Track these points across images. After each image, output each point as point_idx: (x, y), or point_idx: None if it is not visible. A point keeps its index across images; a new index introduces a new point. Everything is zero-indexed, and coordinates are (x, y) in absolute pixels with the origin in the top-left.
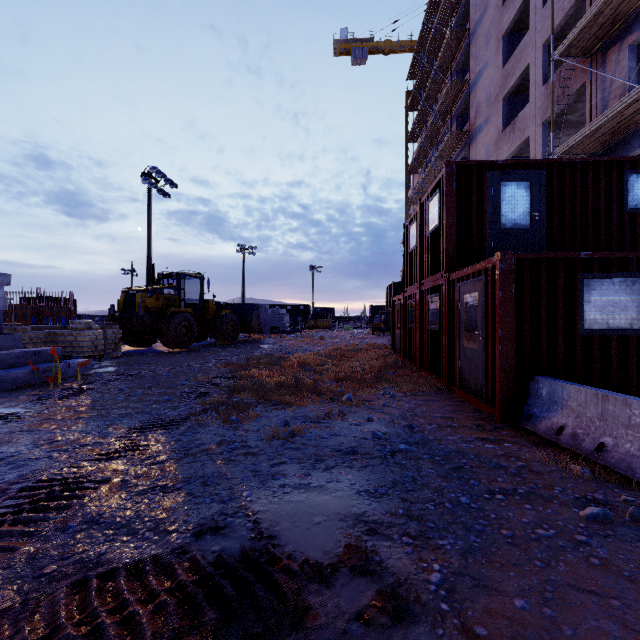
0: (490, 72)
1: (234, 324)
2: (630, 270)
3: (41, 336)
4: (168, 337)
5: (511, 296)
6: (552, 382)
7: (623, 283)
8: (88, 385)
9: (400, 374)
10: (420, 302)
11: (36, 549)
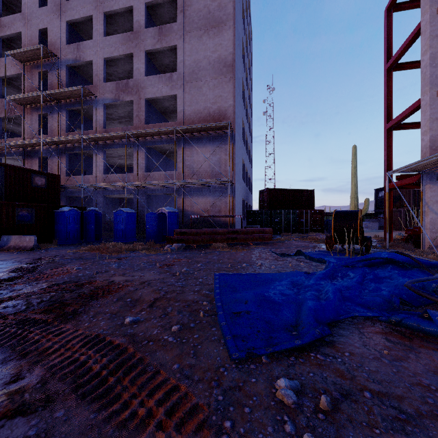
0: None
1: None
2: (29, 208)
3: None
4: None
5: None
6: (8, 236)
7: (28, 211)
8: None
9: None
10: None
11: None
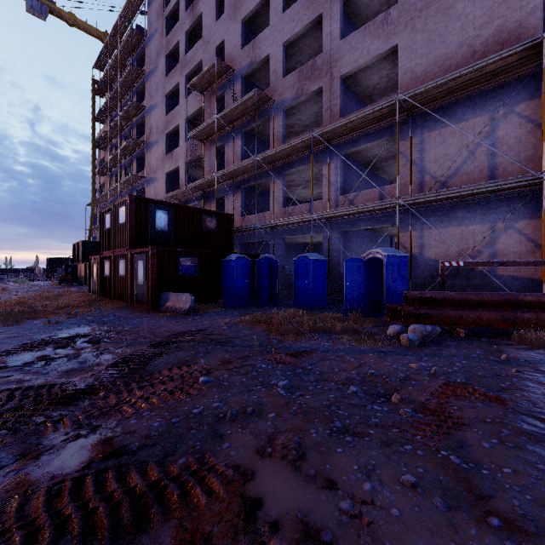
0: (159, 112)
1: None
2: (193, 255)
3: None
4: None
5: (155, 263)
6: (167, 293)
7: (191, 260)
8: None
9: (102, 303)
10: (114, 262)
11: None
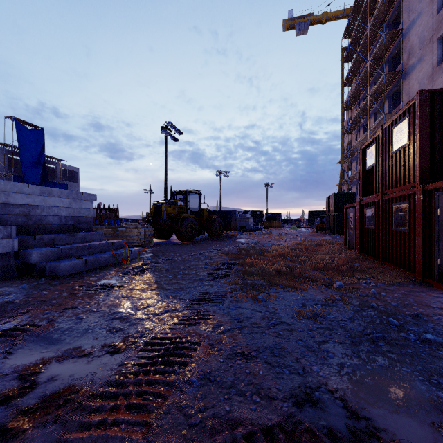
0: (424, 19)
1: (220, 225)
2: None
3: (110, 232)
4: (181, 233)
5: None
6: None
7: None
8: (146, 266)
9: (367, 266)
10: (382, 208)
11: (179, 399)
